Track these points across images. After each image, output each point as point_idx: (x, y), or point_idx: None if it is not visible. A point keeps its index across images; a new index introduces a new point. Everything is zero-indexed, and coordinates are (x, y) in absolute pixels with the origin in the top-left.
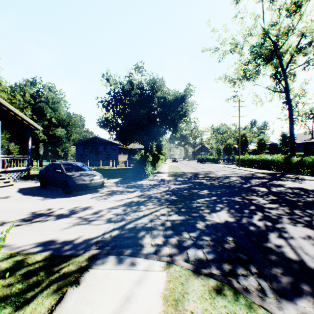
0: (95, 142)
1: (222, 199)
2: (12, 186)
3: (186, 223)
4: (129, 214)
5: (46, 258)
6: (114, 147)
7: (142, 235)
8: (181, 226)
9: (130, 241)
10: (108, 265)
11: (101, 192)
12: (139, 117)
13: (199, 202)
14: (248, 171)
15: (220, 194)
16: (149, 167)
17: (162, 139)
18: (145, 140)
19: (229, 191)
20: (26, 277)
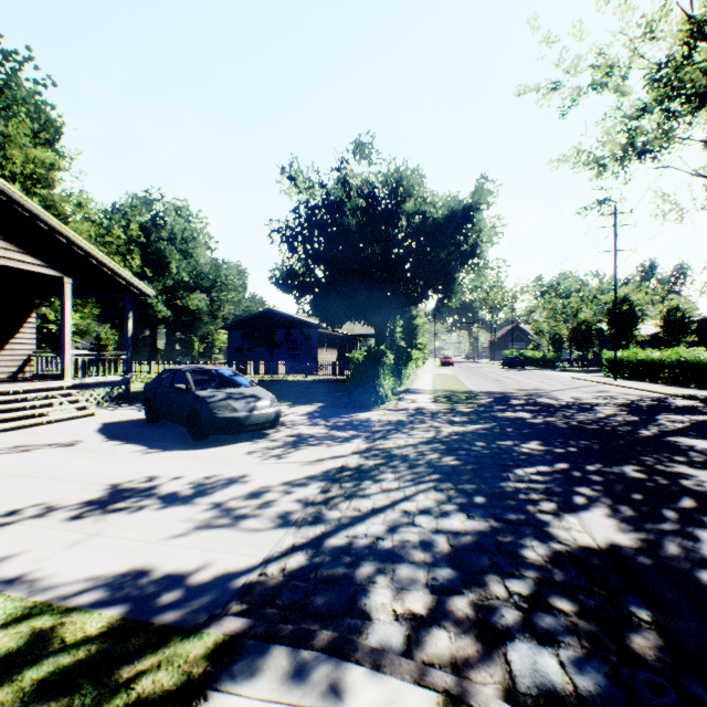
0: (267, 321)
1: (588, 472)
2: (91, 418)
3: (493, 546)
4: (336, 503)
5: (111, 629)
6: (308, 332)
7: (366, 577)
8: (478, 554)
9: (334, 595)
10: (264, 684)
11: (273, 438)
12: (363, 261)
13: (522, 477)
14: (642, 392)
15: (576, 454)
16: (387, 378)
17: (416, 313)
18: (378, 315)
19: (603, 446)
20: (45, 693)
